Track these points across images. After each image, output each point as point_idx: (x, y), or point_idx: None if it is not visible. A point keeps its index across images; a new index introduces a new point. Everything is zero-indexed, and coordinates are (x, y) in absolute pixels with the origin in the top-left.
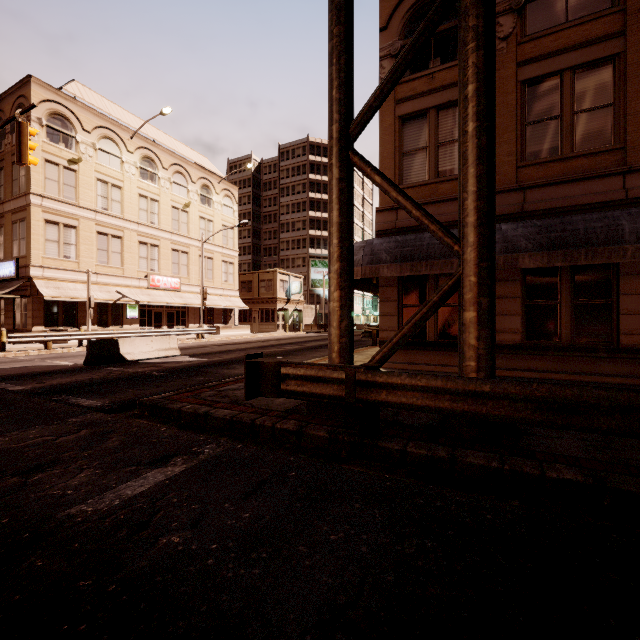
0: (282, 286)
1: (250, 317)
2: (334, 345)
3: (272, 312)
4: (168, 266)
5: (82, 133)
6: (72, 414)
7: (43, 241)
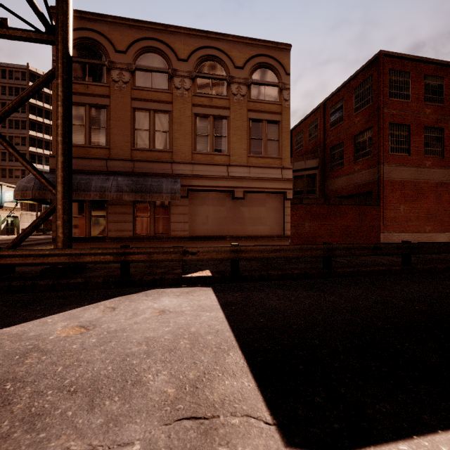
0: None
1: None
2: None
3: None
4: None
5: None
6: None
7: None
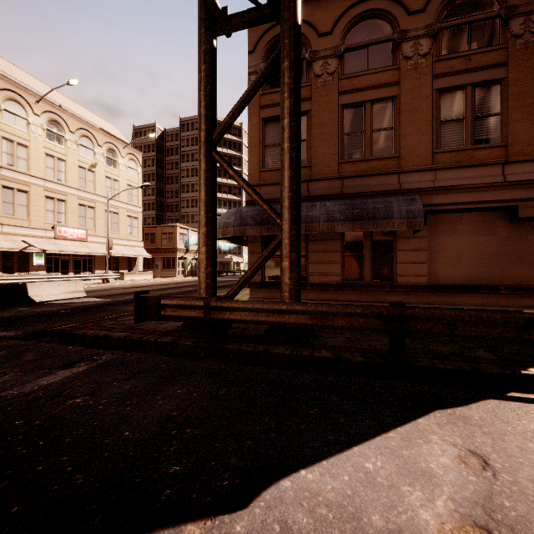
0: (182, 238)
1: (153, 264)
2: (202, 284)
3: (173, 260)
4: (75, 219)
5: None
6: None
7: None
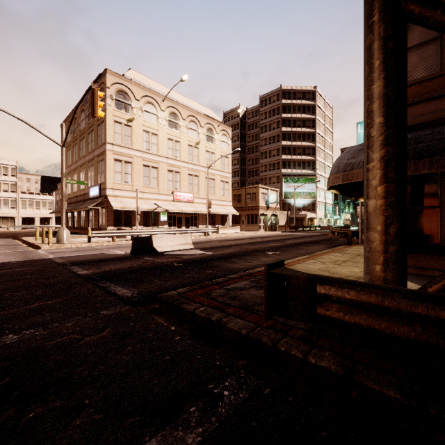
0: (263, 197)
1: (239, 220)
2: (378, 255)
3: (255, 216)
4: (185, 186)
5: (134, 101)
6: (106, 305)
7: (113, 172)
